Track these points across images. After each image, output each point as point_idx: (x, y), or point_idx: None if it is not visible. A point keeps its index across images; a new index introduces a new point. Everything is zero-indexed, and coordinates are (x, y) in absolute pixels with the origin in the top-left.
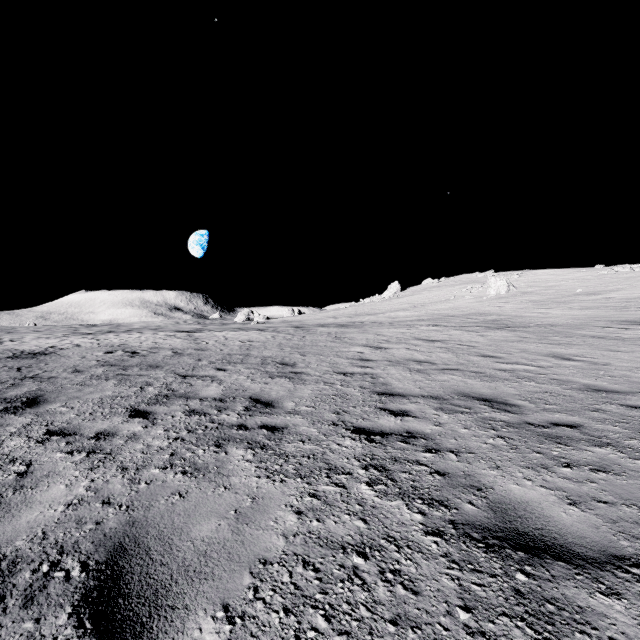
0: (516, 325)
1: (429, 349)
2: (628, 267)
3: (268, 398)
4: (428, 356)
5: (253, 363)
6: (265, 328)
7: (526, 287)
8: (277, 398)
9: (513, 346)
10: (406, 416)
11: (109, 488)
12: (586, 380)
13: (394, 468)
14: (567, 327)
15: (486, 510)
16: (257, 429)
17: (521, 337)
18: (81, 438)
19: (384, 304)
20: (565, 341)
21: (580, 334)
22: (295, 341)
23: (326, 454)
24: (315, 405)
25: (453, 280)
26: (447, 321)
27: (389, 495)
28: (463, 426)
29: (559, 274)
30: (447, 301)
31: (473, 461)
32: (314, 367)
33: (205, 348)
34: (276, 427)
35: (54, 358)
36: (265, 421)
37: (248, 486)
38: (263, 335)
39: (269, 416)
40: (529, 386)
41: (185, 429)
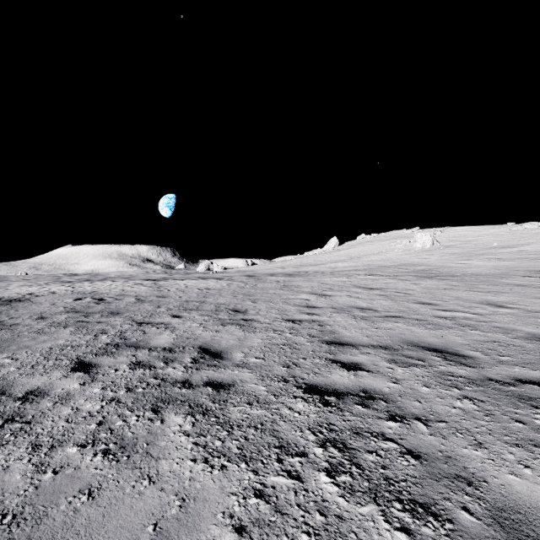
0: (444, 274)
1: (369, 296)
2: (536, 224)
3: (217, 348)
4: (370, 303)
5: (207, 310)
6: (222, 277)
7: (448, 241)
8: (226, 348)
9: (446, 294)
10: (359, 370)
11: (4, 481)
12: (528, 328)
13: (357, 445)
14: (491, 276)
15: (491, 524)
16: (202, 387)
17: (451, 285)
18: (7, 399)
19: (325, 256)
20: (493, 289)
21: (504, 282)
22: (247, 289)
23: (276, 423)
24: (264, 356)
25: (384, 236)
26: (381, 271)
27: (357, 494)
28: (422, 383)
29: (476, 230)
30: (379, 254)
31: (448, 434)
32: (264, 314)
33: (166, 295)
34: (222, 384)
35: (26, 305)
36: (211, 376)
37: (179, 477)
38: (219, 283)
39: (216, 370)
40: (475, 335)
41: (124, 387)
